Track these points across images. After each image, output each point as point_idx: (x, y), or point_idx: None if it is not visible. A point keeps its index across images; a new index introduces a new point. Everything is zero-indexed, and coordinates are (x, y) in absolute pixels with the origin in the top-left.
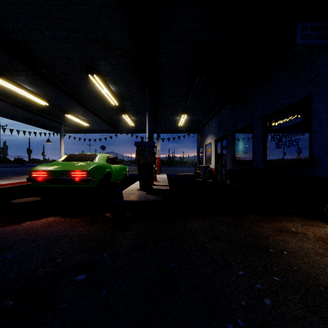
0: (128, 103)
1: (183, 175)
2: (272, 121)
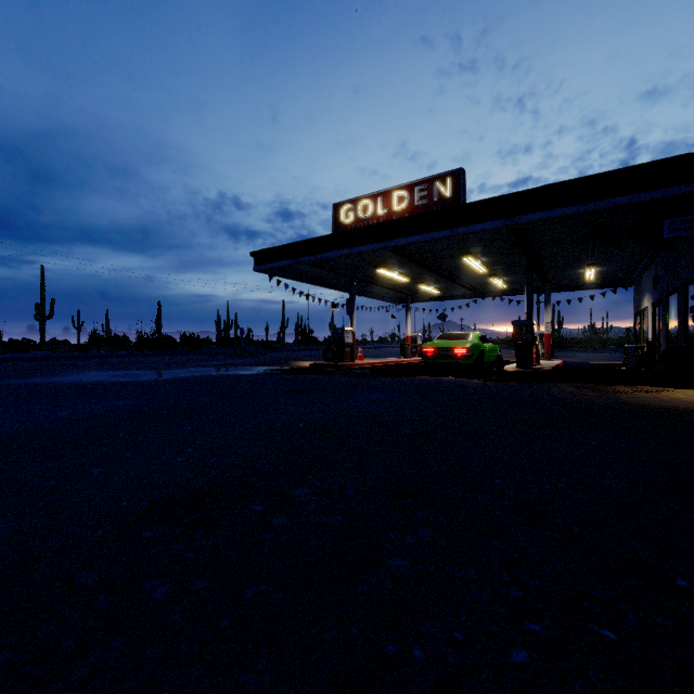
0: (499, 267)
1: (599, 364)
2: (690, 290)
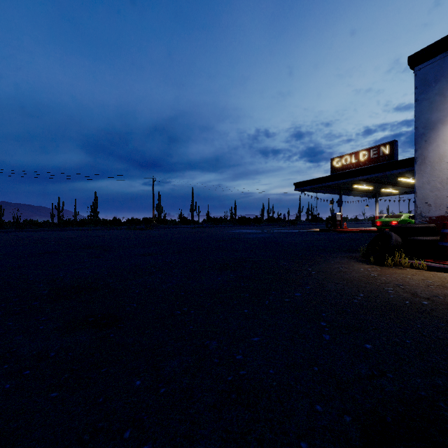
0: None
1: None
2: None
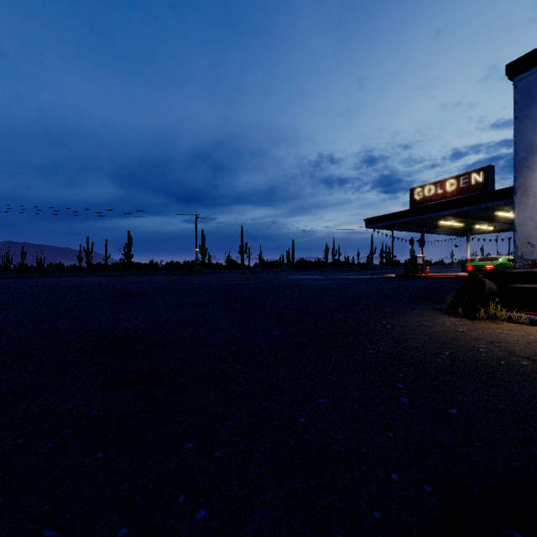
0: None
1: None
2: None
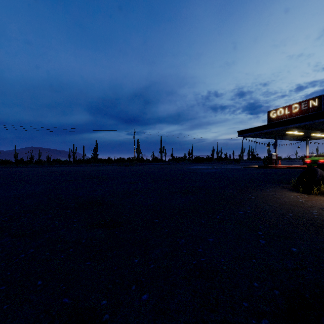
0: None
1: None
2: None
